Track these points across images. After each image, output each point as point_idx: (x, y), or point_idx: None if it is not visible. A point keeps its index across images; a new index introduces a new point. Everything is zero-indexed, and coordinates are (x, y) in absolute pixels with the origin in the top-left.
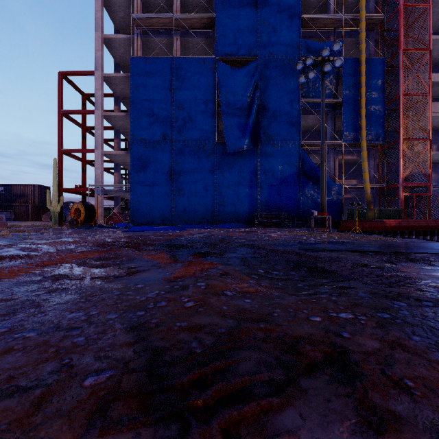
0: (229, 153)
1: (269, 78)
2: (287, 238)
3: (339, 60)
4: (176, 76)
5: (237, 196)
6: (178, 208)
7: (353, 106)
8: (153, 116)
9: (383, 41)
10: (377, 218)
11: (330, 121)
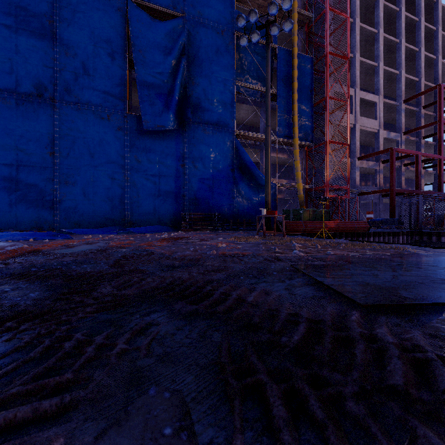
0: (147, 131)
1: (199, 45)
2: (250, 250)
3: (288, 24)
4: (62, 2)
5: (158, 190)
6: (64, 204)
7: (286, 101)
8: (17, 53)
9: (310, 42)
10: (311, 219)
11: (263, 113)
